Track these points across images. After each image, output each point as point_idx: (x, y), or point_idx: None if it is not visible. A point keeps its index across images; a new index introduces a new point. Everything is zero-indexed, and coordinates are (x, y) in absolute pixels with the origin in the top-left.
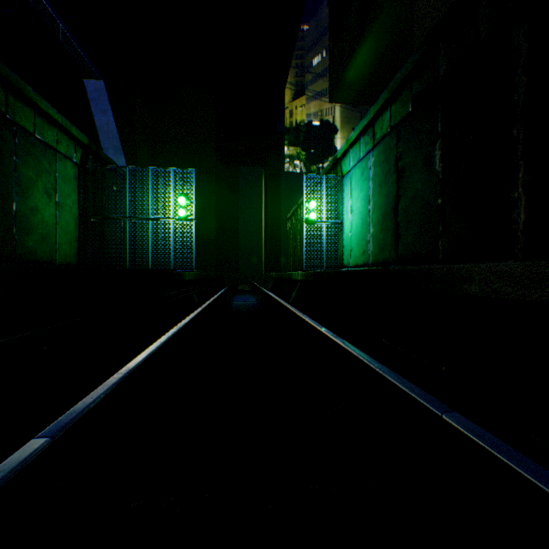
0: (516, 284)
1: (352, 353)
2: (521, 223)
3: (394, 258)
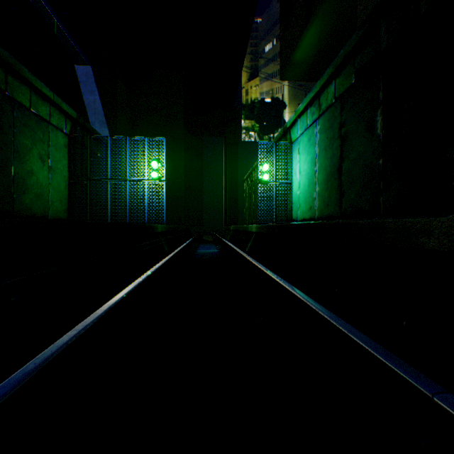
0: None
1: (310, 307)
2: None
3: (338, 213)
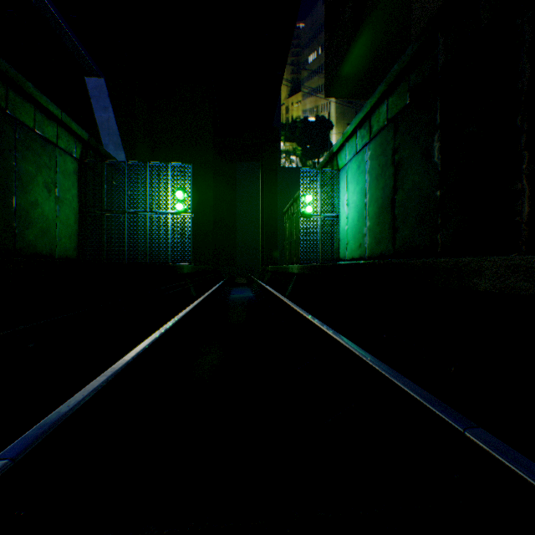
0: (534, 279)
1: (353, 352)
2: (525, 215)
3: (391, 251)
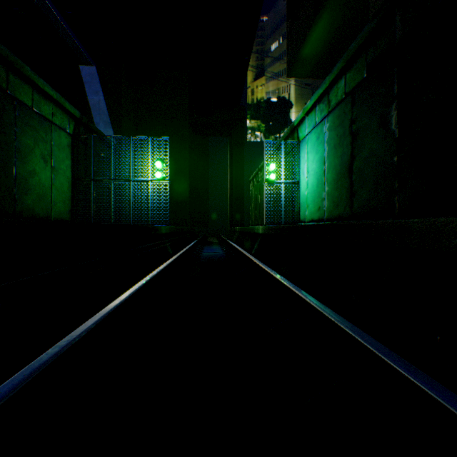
0: None
1: (328, 318)
2: None
3: (348, 213)
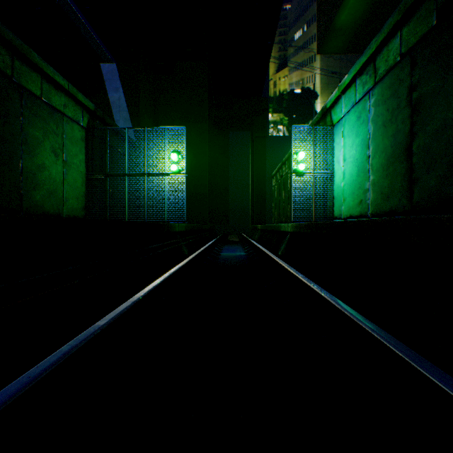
0: None
1: None
2: None
3: (405, 207)
